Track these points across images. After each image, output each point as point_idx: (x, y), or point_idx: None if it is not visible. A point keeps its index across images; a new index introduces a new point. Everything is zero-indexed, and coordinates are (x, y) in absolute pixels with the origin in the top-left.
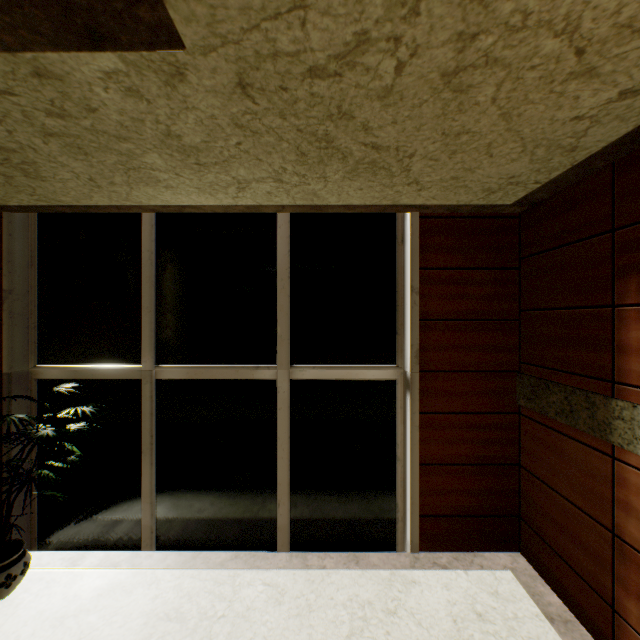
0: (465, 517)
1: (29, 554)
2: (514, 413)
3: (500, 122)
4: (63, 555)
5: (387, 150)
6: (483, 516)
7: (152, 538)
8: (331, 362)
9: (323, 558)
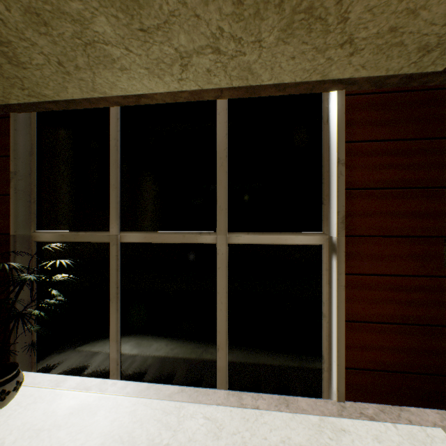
0: (390, 373)
1: (22, 375)
2: (441, 277)
3: None
4: (51, 377)
5: None
6: (409, 373)
7: (117, 369)
8: (263, 229)
9: (256, 399)
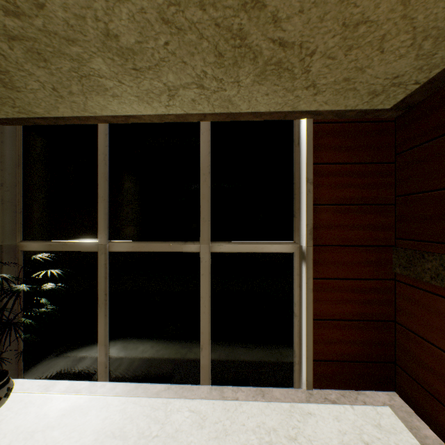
0: (350, 362)
1: (12, 381)
2: (390, 279)
3: (398, 7)
4: (40, 383)
5: (292, 47)
6: (365, 362)
7: (106, 372)
8: (242, 239)
9: (236, 391)
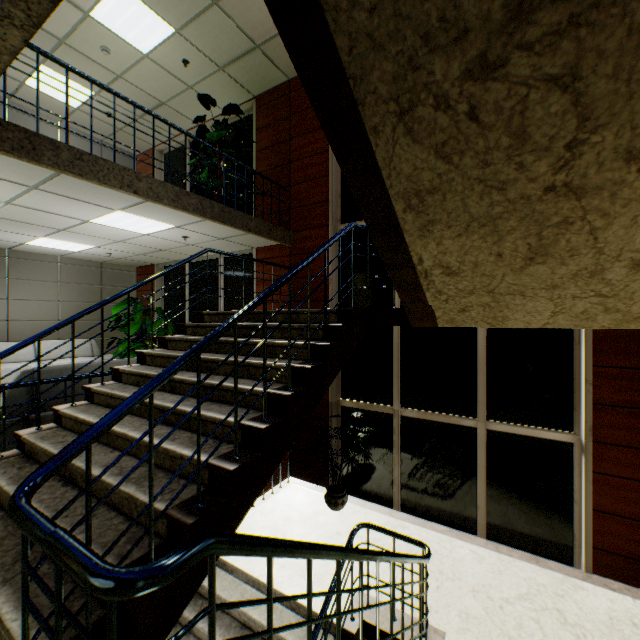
0: (639, 561)
1: (346, 493)
2: None
3: None
4: (356, 499)
5: None
6: None
7: (398, 504)
8: (517, 422)
9: (510, 551)
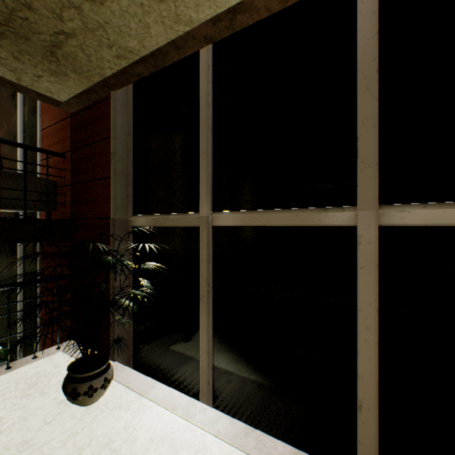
0: None
1: (111, 371)
2: None
3: None
4: (141, 378)
5: None
6: None
7: (208, 389)
8: None
9: None
